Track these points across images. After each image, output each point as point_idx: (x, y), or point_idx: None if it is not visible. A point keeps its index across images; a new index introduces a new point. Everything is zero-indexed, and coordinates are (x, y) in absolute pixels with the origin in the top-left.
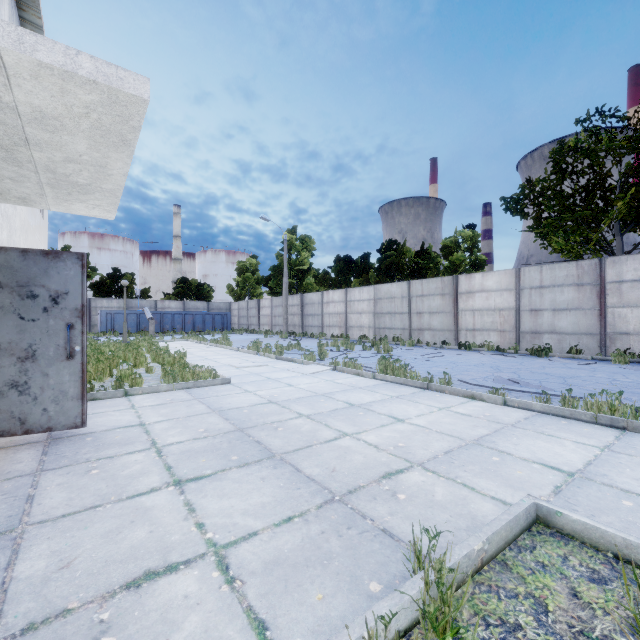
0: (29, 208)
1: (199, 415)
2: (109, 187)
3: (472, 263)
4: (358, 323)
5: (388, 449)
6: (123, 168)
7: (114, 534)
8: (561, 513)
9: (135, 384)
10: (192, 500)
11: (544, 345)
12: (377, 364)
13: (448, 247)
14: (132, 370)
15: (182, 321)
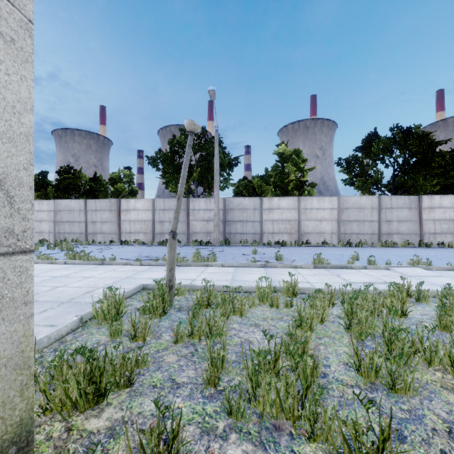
0: None
1: None
2: None
3: (130, 191)
4: (38, 229)
5: (86, 286)
6: None
7: None
8: (149, 284)
9: None
10: None
11: (166, 240)
12: (64, 257)
13: (114, 179)
14: None
15: None
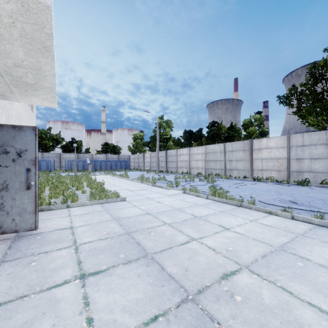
0: (22, 106)
1: (105, 222)
2: (47, 85)
3: (260, 133)
4: (196, 166)
5: (222, 252)
6: (51, 70)
7: (27, 326)
8: None
9: (74, 201)
10: (88, 293)
11: (305, 179)
12: (208, 189)
13: (246, 124)
14: (74, 192)
15: (105, 165)
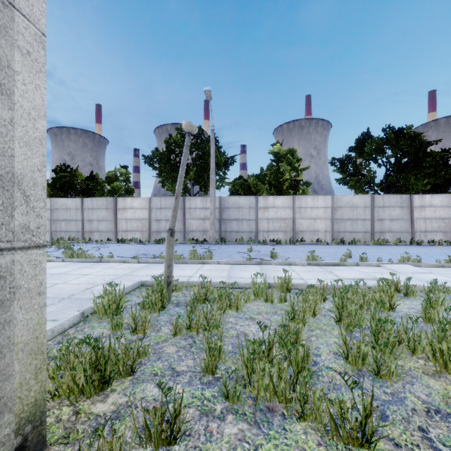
0: None
1: None
2: None
3: (126, 190)
4: None
5: (85, 283)
6: None
7: None
8: (147, 280)
9: None
10: None
11: (162, 238)
12: (62, 255)
13: (111, 177)
14: None
15: None
